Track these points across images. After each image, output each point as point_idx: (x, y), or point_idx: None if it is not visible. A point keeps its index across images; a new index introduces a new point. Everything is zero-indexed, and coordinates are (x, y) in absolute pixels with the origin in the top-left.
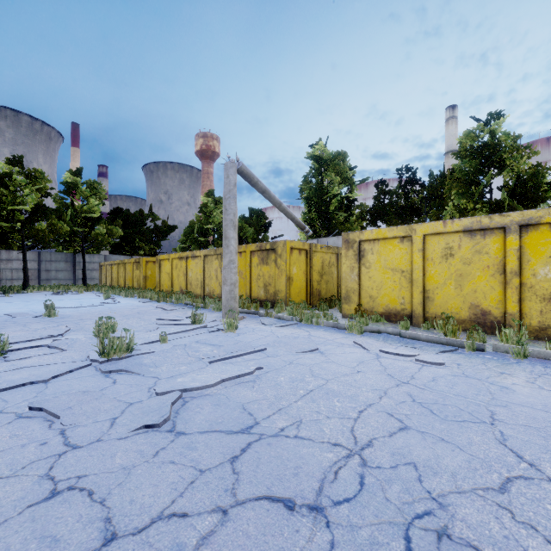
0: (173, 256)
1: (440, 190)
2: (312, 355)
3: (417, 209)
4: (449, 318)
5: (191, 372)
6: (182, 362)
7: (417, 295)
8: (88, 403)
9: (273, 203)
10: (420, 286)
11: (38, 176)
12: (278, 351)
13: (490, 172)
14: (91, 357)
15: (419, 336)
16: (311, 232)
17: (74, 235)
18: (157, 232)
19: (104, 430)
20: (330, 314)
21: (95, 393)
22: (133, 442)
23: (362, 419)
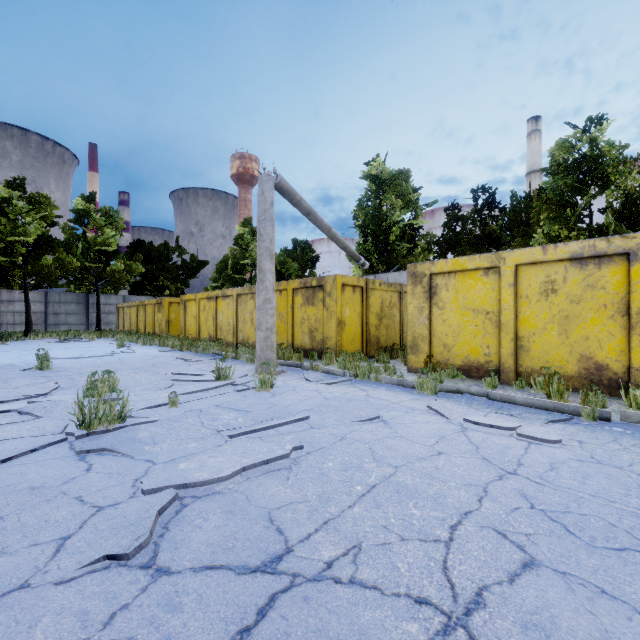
0: (200, 296)
1: (525, 215)
2: (371, 427)
3: (495, 239)
4: (554, 374)
5: (202, 452)
6: (192, 437)
7: (506, 344)
8: (32, 509)
9: (320, 228)
10: (511, 331)
11: (43, 201)
12: (325, 420)
13: (590, 190)
14: (68, 429)
15: (515, 398)
16: (367, 264)
17: (86, 272)
18: (185, 268)
19: (39, 564)
20: (392, 367)
21: (50, 490)
22: (77, 590)
23: (457, 544)
